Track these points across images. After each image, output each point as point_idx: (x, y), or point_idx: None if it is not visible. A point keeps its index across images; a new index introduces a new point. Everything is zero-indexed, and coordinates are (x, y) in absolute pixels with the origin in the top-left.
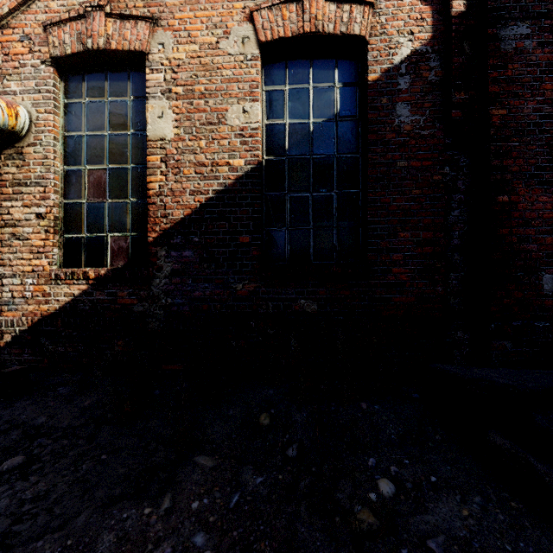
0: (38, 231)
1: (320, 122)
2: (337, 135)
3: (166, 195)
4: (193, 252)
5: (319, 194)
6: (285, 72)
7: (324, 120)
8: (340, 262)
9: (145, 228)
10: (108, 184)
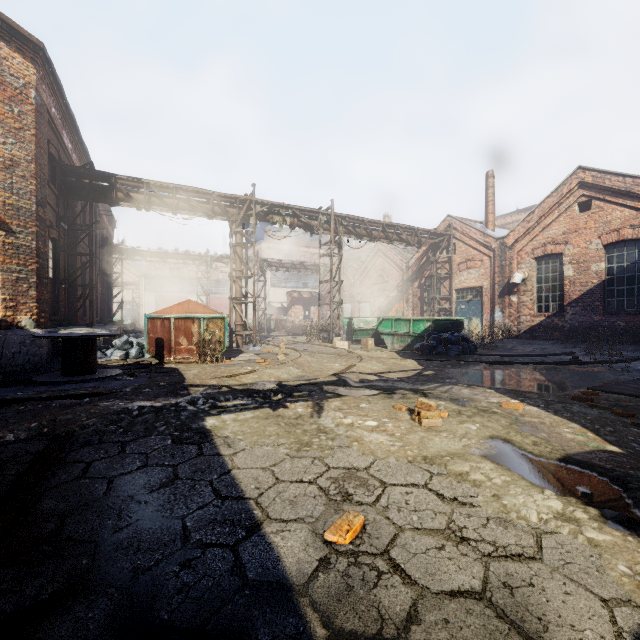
0: (530, 303)
1: (628, 264)
2: (635, 268)
3: (569, 292)
4: (578, 308)
5: (628, 288)
6: (614, 250)
7: (630, 264)
8: (636, 309)
9: (562, 301)
10: (550, 289)
